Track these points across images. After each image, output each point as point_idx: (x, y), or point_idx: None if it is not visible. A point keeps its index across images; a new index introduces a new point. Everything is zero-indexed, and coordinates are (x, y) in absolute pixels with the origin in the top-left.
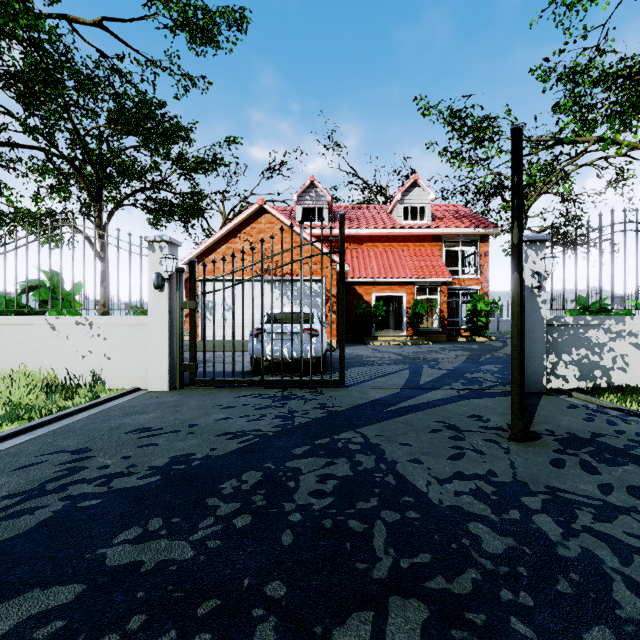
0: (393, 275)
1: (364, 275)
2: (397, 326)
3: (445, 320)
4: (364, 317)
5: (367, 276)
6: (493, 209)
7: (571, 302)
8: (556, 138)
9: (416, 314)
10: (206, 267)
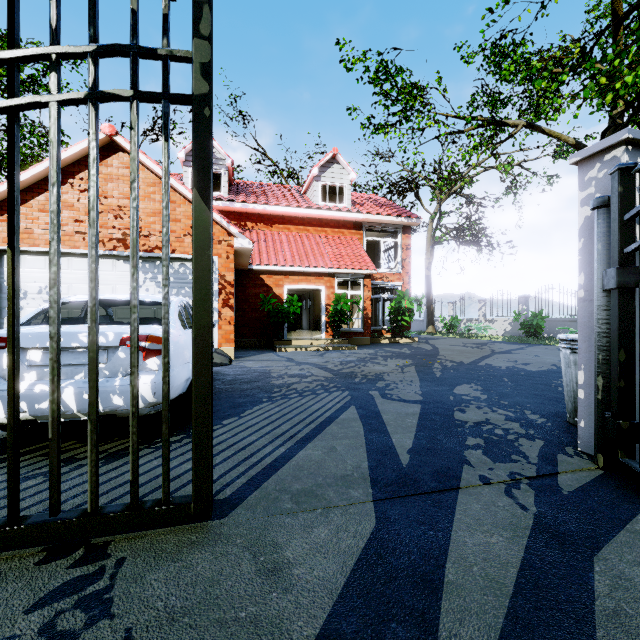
0: (310, 264)
1: (274, 262)
2: (311, 326)
3: (369, 319)
4: (274, 315)
5: (278, 263)
6: (407, 206)
7: (479, 302)
8: (486, 118)
9: (338, 312)
10: (5, 228)
